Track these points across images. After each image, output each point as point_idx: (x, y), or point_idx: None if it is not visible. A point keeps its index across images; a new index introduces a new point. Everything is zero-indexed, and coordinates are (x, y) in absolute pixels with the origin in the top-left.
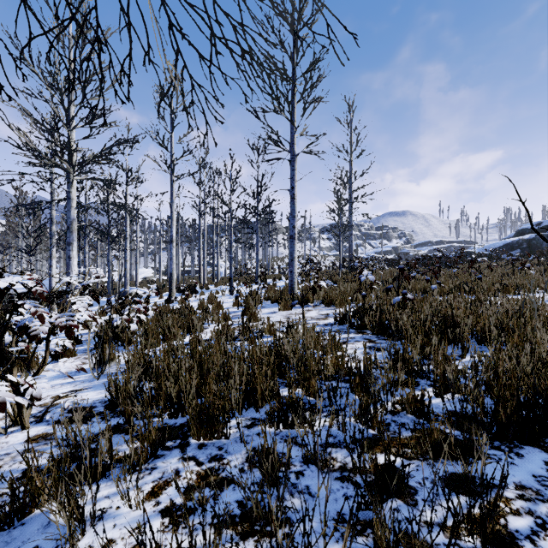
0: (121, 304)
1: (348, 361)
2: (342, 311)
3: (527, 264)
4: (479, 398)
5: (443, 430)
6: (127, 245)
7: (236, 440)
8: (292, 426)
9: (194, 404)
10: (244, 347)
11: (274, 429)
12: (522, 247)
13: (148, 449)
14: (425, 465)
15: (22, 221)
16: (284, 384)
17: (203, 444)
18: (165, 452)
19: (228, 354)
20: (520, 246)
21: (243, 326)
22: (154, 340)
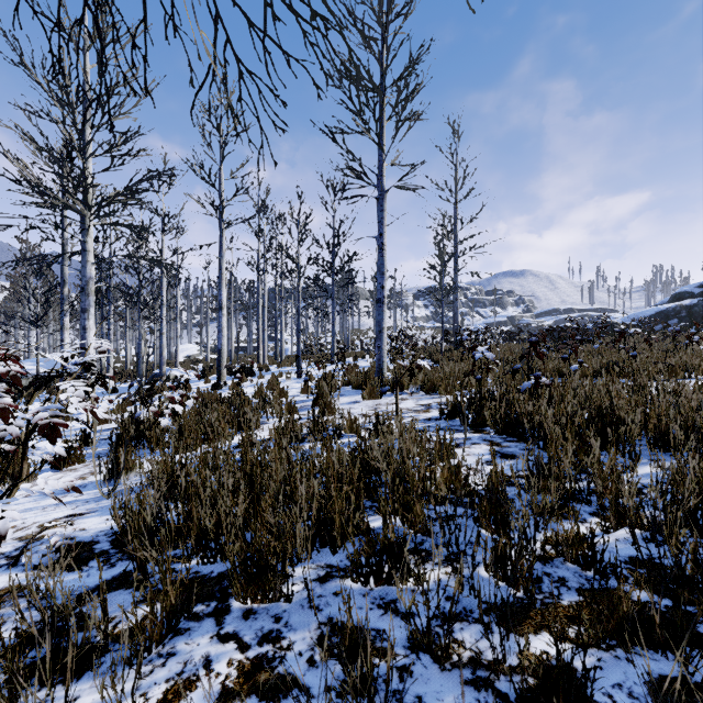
0: (149, 391)
1: (468, 476)
2: (451, 400)
3: (696, 337)
4: (679, 539)
5: (638, 598)
6: (163, 313)
7: (303, 604)
8: (389, 582)
9: (238, 548)
10: (315, 452)
11: (361, 585)
12: (680, 315)
13: (163, 621)
14: (613, 659)
15: (27, 282)
16: (374, 508)
17: (251, 611)
18: (192, 624)
19: (292, 465)
20: (677, 314)
21: (314, 422)
22: (192, 440)
